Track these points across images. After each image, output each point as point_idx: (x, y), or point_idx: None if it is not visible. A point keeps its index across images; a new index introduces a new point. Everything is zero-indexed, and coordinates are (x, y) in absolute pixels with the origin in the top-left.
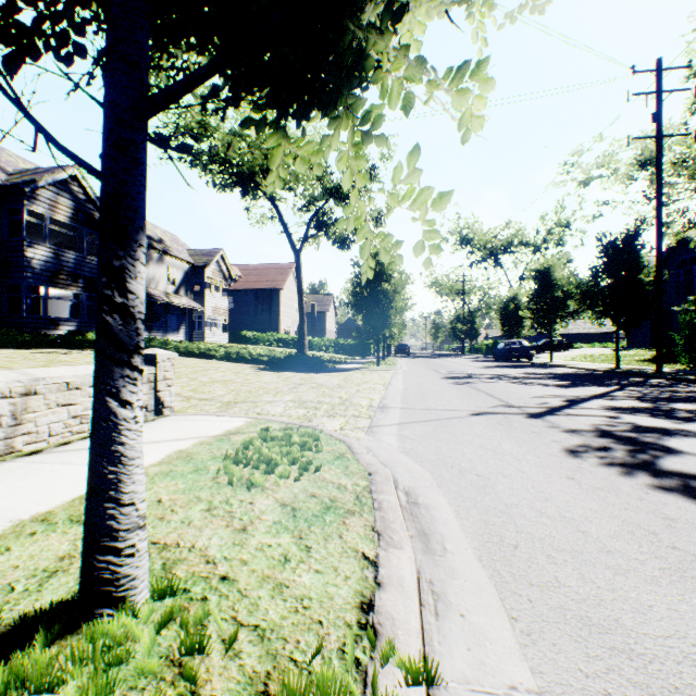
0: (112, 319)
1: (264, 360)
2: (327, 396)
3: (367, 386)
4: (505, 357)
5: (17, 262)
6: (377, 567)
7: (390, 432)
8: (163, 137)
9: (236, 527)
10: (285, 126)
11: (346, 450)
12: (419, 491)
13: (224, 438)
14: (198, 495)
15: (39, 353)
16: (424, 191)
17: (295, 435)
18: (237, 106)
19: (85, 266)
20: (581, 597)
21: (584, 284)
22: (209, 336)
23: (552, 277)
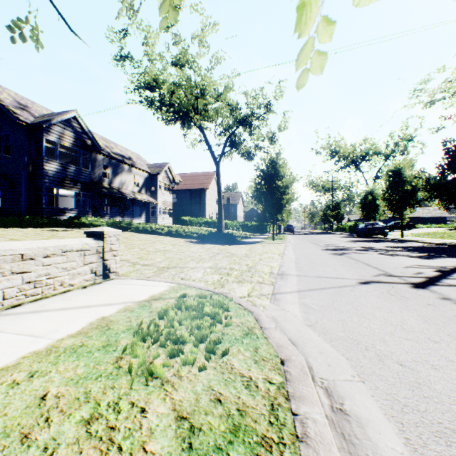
0: None
1: (194, 236)
2: (237, 263)
3: (266, 256)
4: (365, 234)
5: (40, 173)
6: None
7: (292, 300)
8: None
9: None
10: None
11: (254, 324)
12: (341, 388)
13: (146, 304)
14: (89, 389)
15: (47, 231)
16: None
17: (207, 304)
18: None
19: (81, 175)
20: None
21: (432, 179)
22: (160, 220)
23: (403, 175)
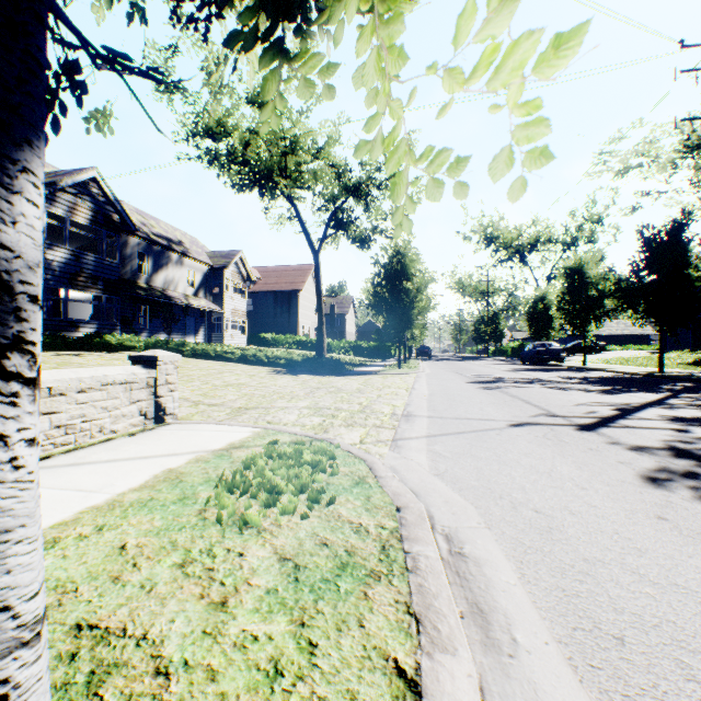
0: None
1: (281, 362)
2: (346, 402)
3: (388, 391)
4: (533, 359)
5: None
6: (420, 696)
7: (419, 447)
8: (115, 54)
9: (212, 600)
10: (284, 40)
11: (367, 473)
12: (463, 534)
13: (224, 454)
14: (174, 539)
15: (55, 355)
16: (522, 40)
17: (306, 451)
18: (219, 15)
19: (104, 269)
20: None
21: (623, 281)
22: (228, 338)
23: (586, 275)
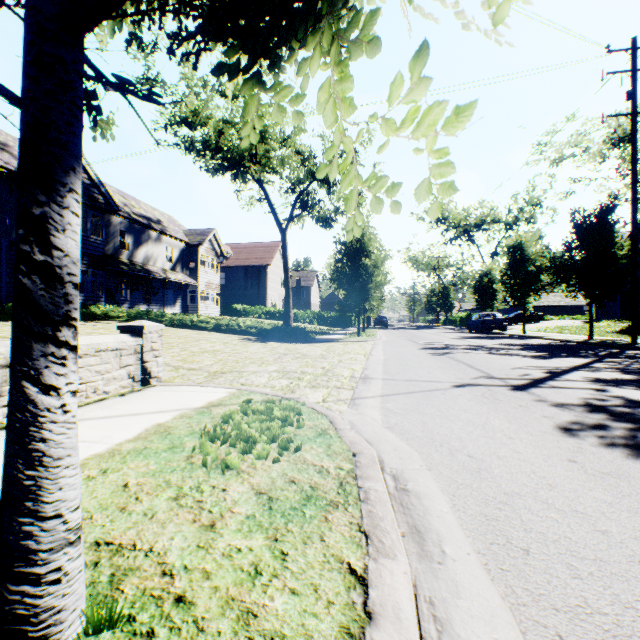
0: (30, 281)
1: (252, 331)
2: (310, 366)
3: (348, 356)
4: (479, 328)
5: None
6: (367, 586)
7: (373, 404)
8: (123, 83)
9: (203, 523)
10: (260, 71)
11: (328, 426)
12: (407, 474)
13: (205, 411)
14: (168, 478)
15: None
16: (433, 108)
17: (276, 408)
18: (207, 50)
19: (89, 245)
20: (624, 633)
21: (558, 258)
22: (202, 309)
23: (525, 253)
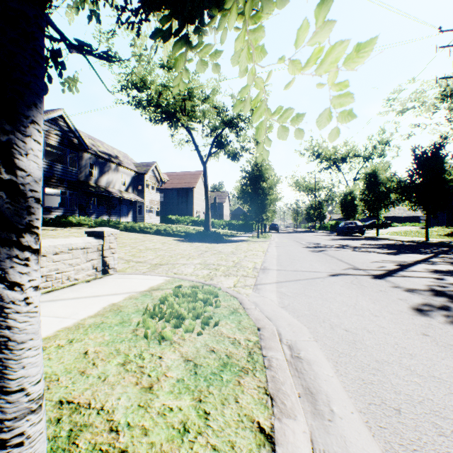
0: None
1: (182, 234)
2: (224, 260)
3: (251, 253)
4: (344, 232)
5: None
6: (274, 444)
7: (271, 289)
8: (82, 44)
9: (143, 386)
10: (187, 35)
11: (238, 306)
12: (300, 345)
13: (147, 294)
14: (118, 347)
15: None
16: (336, 46)
17: (200, 292)
18: (147, 19)
19: (68, 174)
20: None
21: (402, 182)
22: (147, 219)
23: (378, 178)
